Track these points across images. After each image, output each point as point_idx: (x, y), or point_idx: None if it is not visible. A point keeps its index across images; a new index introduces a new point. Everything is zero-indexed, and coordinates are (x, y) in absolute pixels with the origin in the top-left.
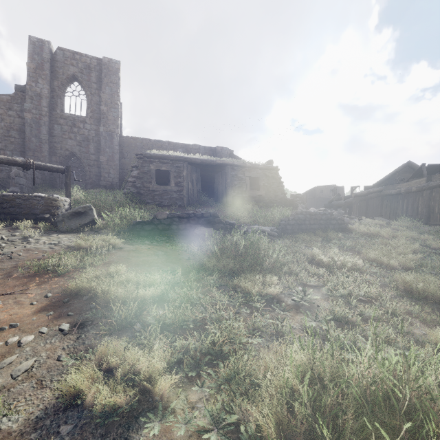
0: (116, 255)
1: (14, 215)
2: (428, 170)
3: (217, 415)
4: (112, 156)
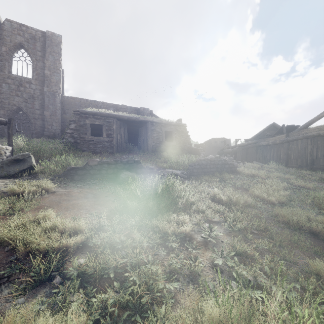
0: (48, 199)
1: None
2: (287, 129)
3: None
4: (54, 111)
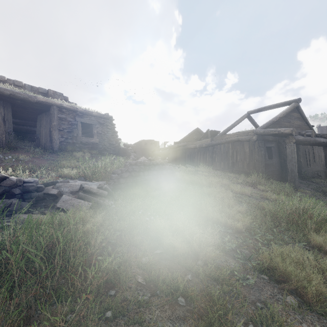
0: None
1: None
2: (210, 134)
3: None
4: None
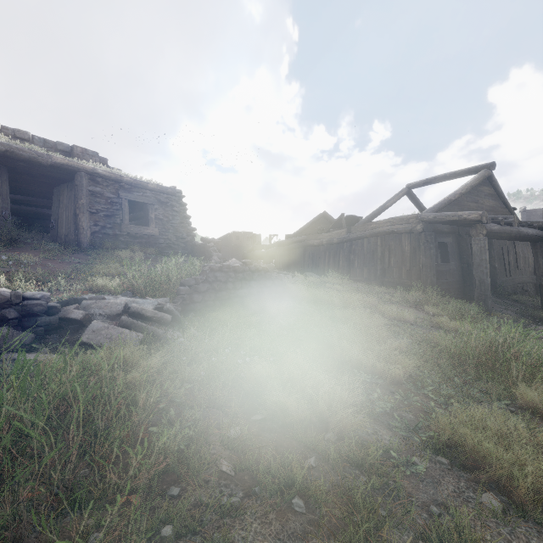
0: None
1: None
2: (346, 222)
3: None
4: None
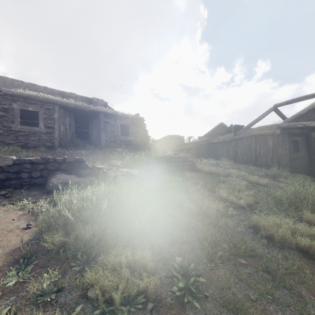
0: None
1: None
2: (234, 128)
3: None
4: None
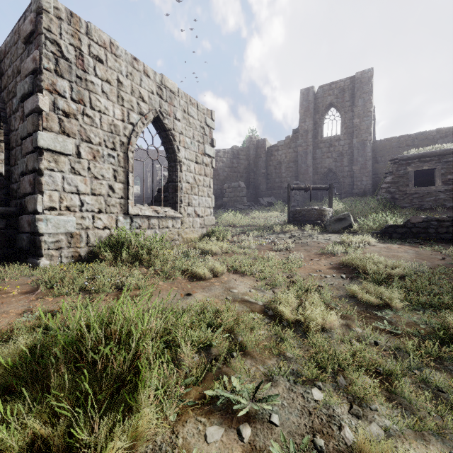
0: (370, 249)
1: (301, 221)
2: None
3: (429, 322)
4: (364, 164)
